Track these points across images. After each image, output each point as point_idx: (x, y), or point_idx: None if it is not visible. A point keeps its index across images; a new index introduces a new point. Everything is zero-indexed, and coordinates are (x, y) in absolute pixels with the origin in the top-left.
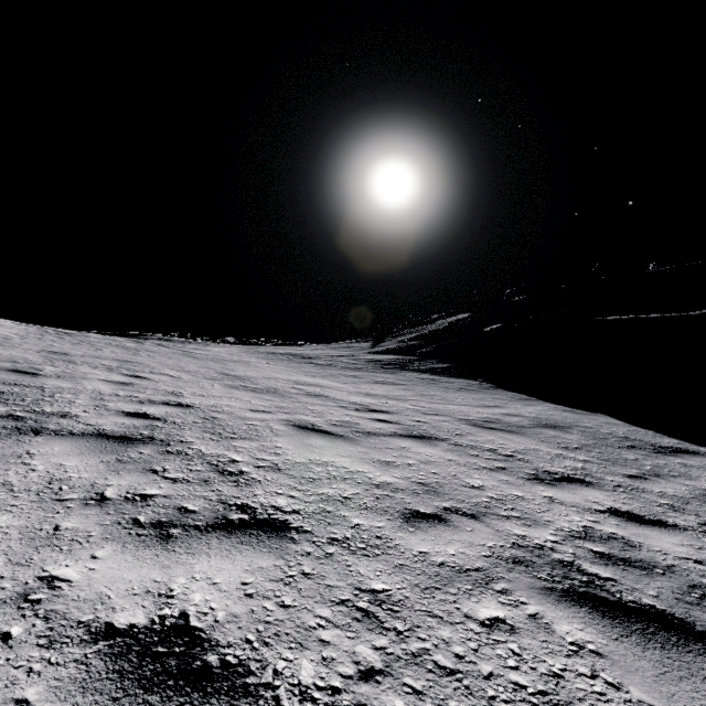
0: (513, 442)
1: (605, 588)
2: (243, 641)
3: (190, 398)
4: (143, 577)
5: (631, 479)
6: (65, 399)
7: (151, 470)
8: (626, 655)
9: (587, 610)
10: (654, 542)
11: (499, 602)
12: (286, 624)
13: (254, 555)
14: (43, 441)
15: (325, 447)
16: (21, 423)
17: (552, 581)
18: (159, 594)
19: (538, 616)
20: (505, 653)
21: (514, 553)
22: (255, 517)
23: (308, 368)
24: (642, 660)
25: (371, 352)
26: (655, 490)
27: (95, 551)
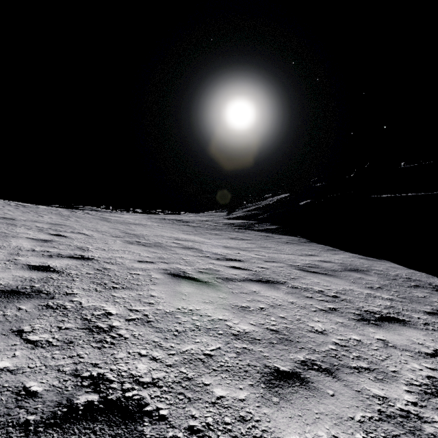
0: (333, 284)
1: None
2: None
3: (92, 252)
4: None
5: (431, 316)
6: None
7: (17, 331)
8: None
9: None
10: None
11: None
12: None
13: None
14: None
15: (192, 294)
16: None
17: None
18: None
19: None
20: None
21: (387, 429)
22: (106, 398)
23: (185, 229)
24: None
25: (226, 218)
26: None
27: None
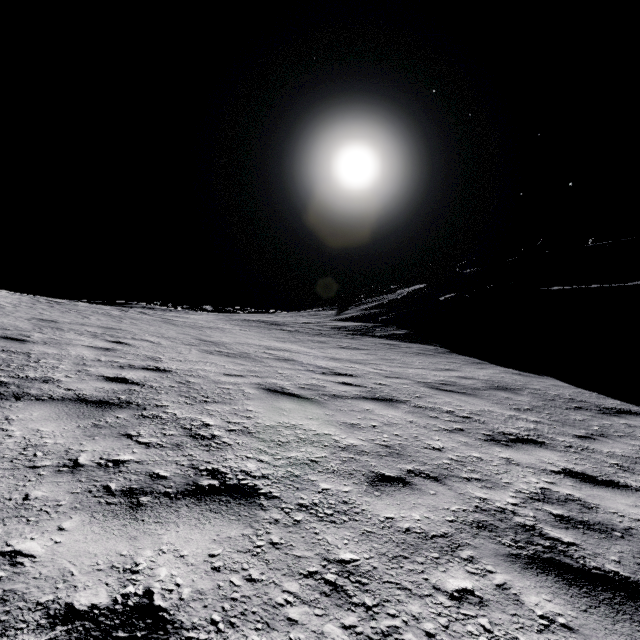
0: (469, 404)
1: (568, 554)
2: (208, 622)
3: (168, 363)
4: (109, 550)
5: (581, 439)
6: (49, 365)
7: (126, 435)
8: (596, 629)
9: (553, 578)
10: (609, 503)
11: (466, 572)
12: (253, 601)
13: (222, 523)
14: (23, 407)
15: (294, 410)
16: (4, 388)
17: (516, 547)
18: (124, 569)
19: (506, 586)
20: (476, 630)
21: (477, 517)
22: (225, 483)
23: (278, 334)
24: (613, 634)
25: (335, 319)
26: (604, 450)
27: (62, 521)
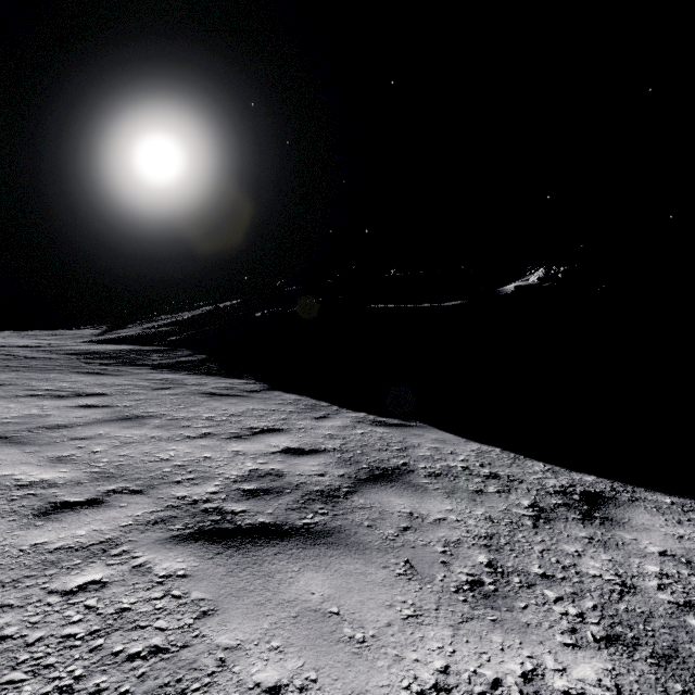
0: (353, 666)
1: None
2: None
3: None
4: None
5: None
6: None
7: None
8: None
9: None
10: None
11: None
12: None
13: None
14: None
15: None
16: None
17: None
18: None
19: None
20: None
21: None
22: None
23: None
24: None
25: (92, 341)
26: None
27: None
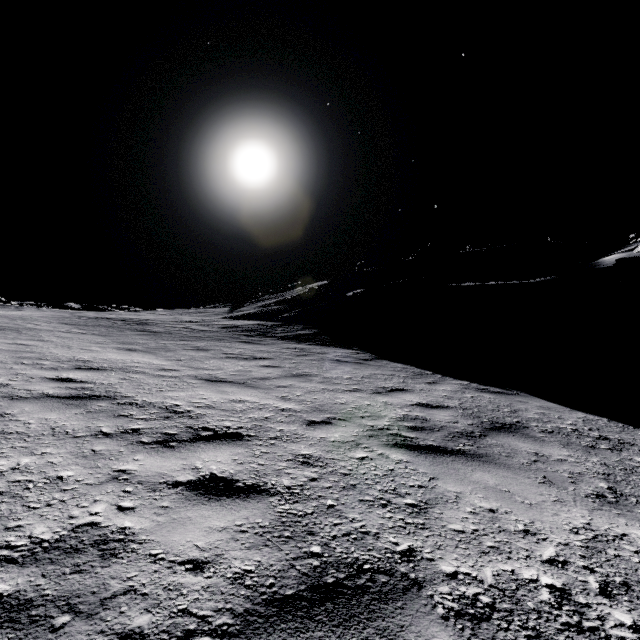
0: (530, 511)
1: None
2: None
3: None
4: None
5: None
6: None
7: None
8: None
9: None
10: None
11: None
12: None
13: None
14: None
15: None
16: None
17: None
18: None
19: None
20: None
21: None
22: None
23: (131, 338)
24: None
25: (227, 317)
26: None
27: None
